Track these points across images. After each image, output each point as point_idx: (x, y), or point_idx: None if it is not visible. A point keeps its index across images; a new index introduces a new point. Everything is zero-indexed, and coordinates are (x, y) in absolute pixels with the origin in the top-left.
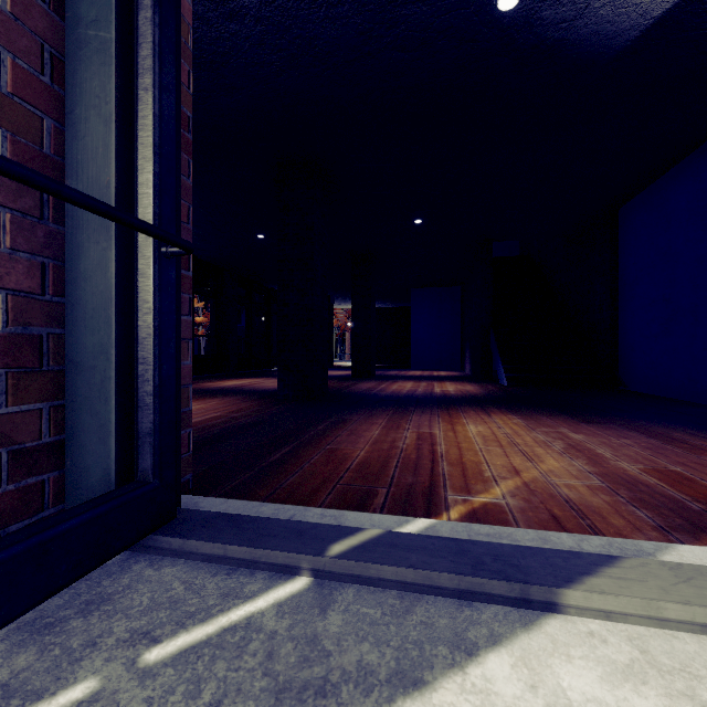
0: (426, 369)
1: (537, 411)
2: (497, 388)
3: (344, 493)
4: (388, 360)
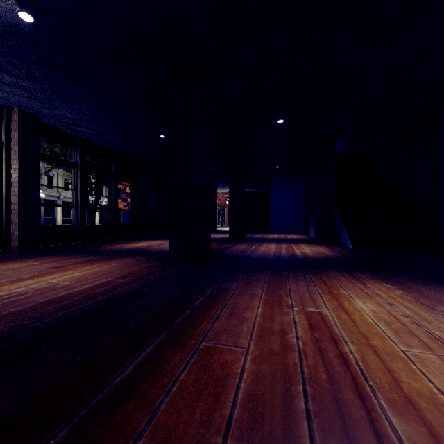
0: (281, 233)
1: (405, 278)
2: (344, 250)
3: None
4: (253, 227)
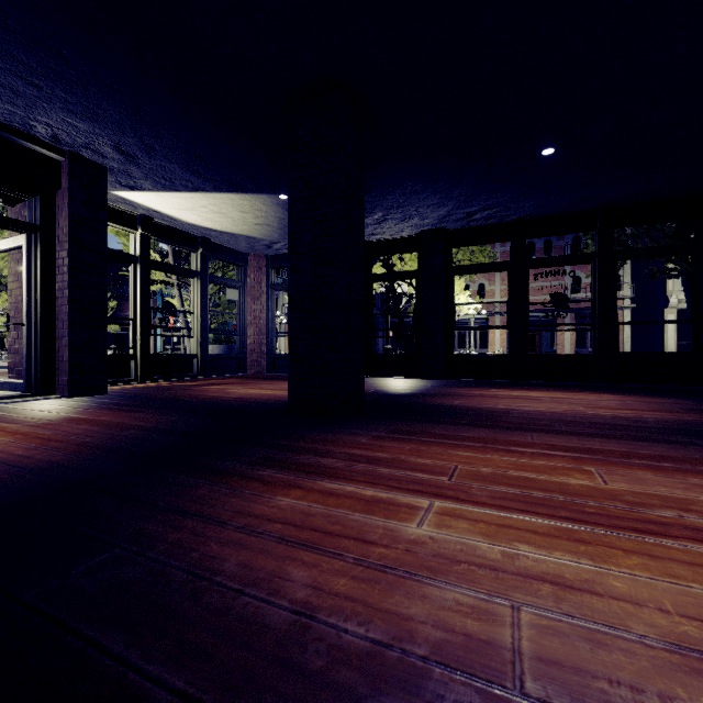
0: None
1: None
2: None
3: (0, 407)
4: None
